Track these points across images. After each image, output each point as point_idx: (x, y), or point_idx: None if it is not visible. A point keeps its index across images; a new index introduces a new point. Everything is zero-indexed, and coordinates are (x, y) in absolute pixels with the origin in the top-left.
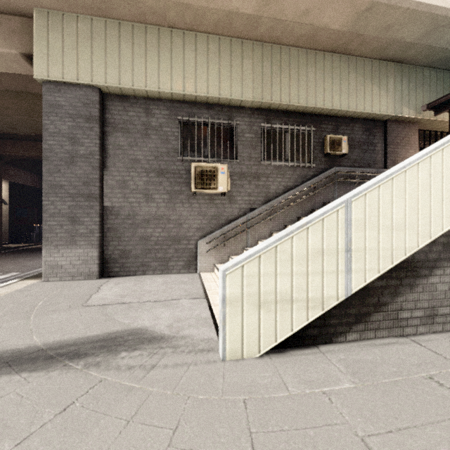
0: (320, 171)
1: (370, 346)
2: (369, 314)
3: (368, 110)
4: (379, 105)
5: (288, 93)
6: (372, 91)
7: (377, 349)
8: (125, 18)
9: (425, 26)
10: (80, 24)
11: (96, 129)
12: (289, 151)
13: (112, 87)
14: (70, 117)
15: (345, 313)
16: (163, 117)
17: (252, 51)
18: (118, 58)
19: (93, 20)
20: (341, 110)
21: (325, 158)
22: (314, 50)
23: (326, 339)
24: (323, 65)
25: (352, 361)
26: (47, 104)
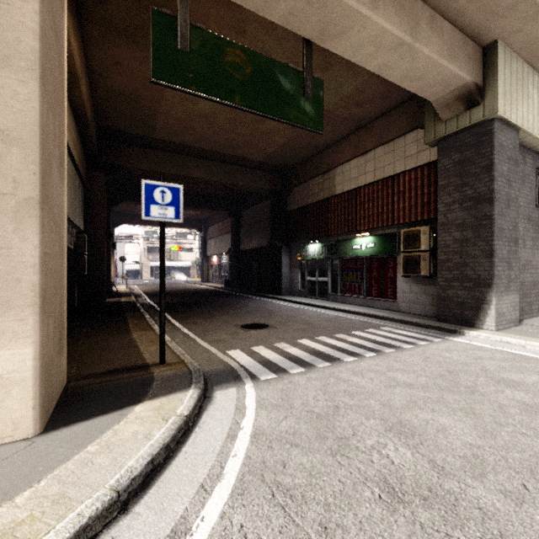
0: None
1: None
2: None
3: None
4: None
5: None
6: None
7: None
8: (538, 69)
9: None
10: (517, 65)
11: (518, 174)
12: None
13: (527, 133)
14: (507, 158)
15: None
16: (530, 166)
17: None
18: (532, 105)
19: (522, 64)
20: None
21: None
22: None
23: None
24: None
25: None
26: (497, 142)
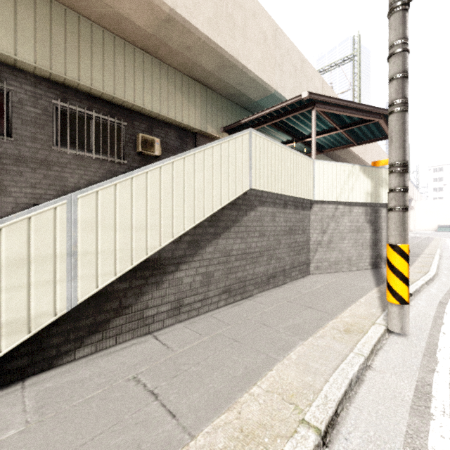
0: (134, 170)
1: (102, 357)
2: (108, 321)
3: (179, 119)
4: (188, 118)
5: (90, 75)
6: (182, 102)
7: (107, 359)
8: None
9: (216, 61)
10: None
11: None
12: (94, 141)
13: None
14: None
15: (74, 327)
16: None
17: (34, 2)
18: None
19: None
20: (153, 112)
21: (139, 157)
22: (123, 40)
23: (43, 366)
24: (134, 59)
25: (58, 387)
26: None
